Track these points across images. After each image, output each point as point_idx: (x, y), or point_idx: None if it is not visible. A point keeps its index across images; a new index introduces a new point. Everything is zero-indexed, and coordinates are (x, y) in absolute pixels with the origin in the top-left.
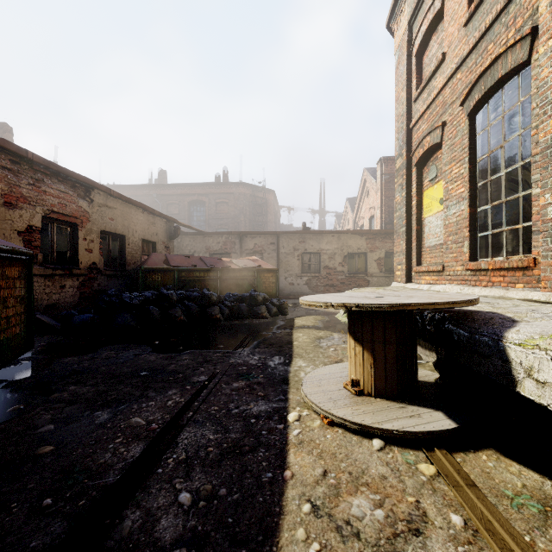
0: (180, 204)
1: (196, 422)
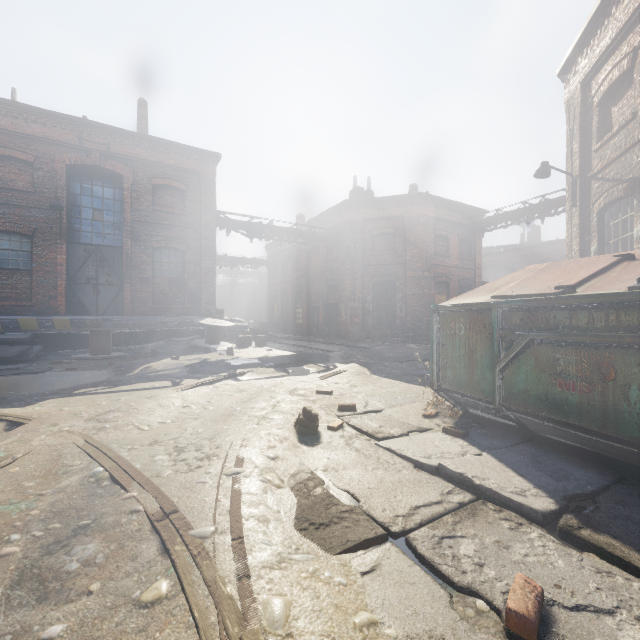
0: (553, 259)
1: None
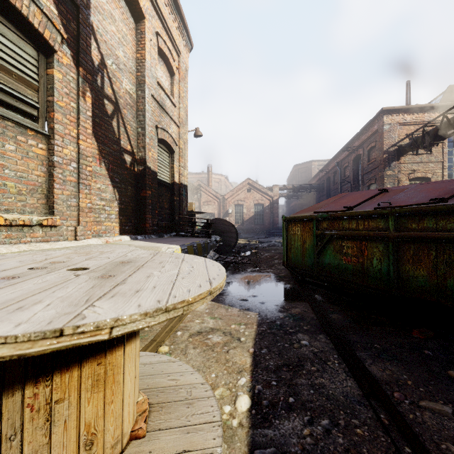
0: None
1: (360, 402)
